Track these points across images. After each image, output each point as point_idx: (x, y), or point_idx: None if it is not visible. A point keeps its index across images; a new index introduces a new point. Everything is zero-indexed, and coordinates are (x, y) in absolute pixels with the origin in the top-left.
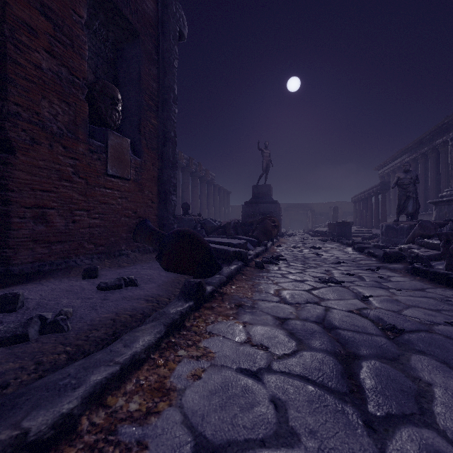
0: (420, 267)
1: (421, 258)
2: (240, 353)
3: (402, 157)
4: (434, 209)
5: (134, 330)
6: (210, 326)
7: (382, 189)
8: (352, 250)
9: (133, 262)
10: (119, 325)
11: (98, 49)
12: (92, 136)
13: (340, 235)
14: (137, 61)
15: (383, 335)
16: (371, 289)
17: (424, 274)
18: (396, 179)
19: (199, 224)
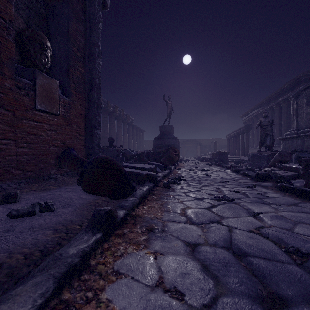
0: (287, 185)
1: (285, 178)
2: (150, 309)
3: (257, 109)
4: (282, 143)
5: (3, 297)
6: (119, 261)
7: (246, 130)
8: (231, 172)
9: (59, 185)
10: (2, 274)
11: (29, 3)
12: (21, 76)
13: (220, 161)
14: (66, 17)
15: (293, 262)
16: (258, 206)
17: (292, 191)
18: (259, 122)
19: (121, 153)
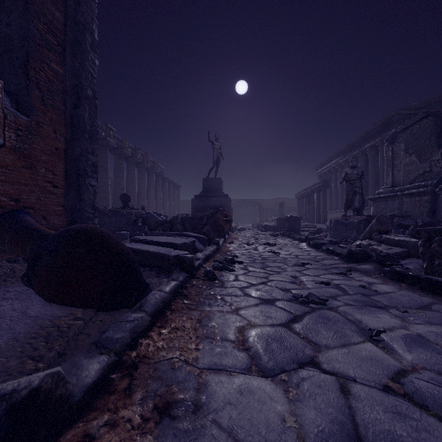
0: (403, 271)
1: (392, 258)
2: None
3: (337, 159)
4: (372, 205)
5: None
6: None
7: (323, 186)
8: (307, 247)
9: None
10: None
11: None
12: None
13: (290, 230)
14: None
15: None
16: (371, 313)
17: (411, 281)
18: (344, 174)
19: (141, 219)
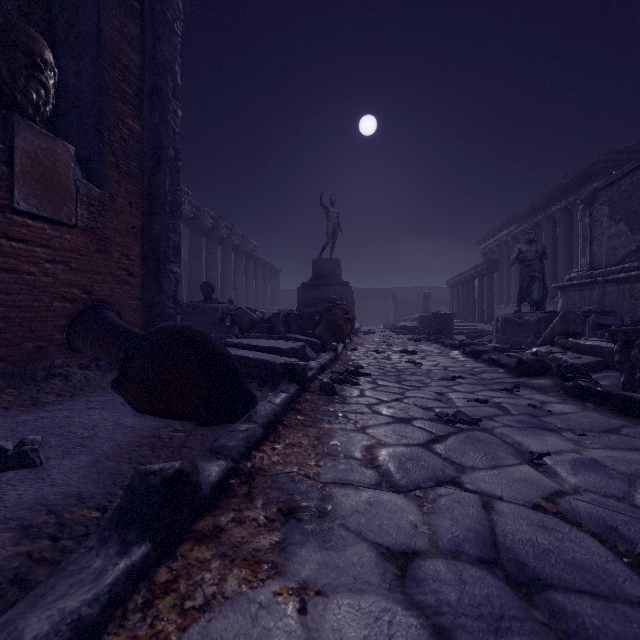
0: (590, 386)
1: (579, 370)
2: None
3: (510, 228)
4: (561, 297)
5: None
6: (195, 631)
7: (489, 269)
8: (462, 356)
9: (73, 393)
10: None
11: None
12: None
13: (437, 332)
14: None
15: None
16: (536, 435)
17: (600, 399)
18: (517, 252)
19: (229, 316)
